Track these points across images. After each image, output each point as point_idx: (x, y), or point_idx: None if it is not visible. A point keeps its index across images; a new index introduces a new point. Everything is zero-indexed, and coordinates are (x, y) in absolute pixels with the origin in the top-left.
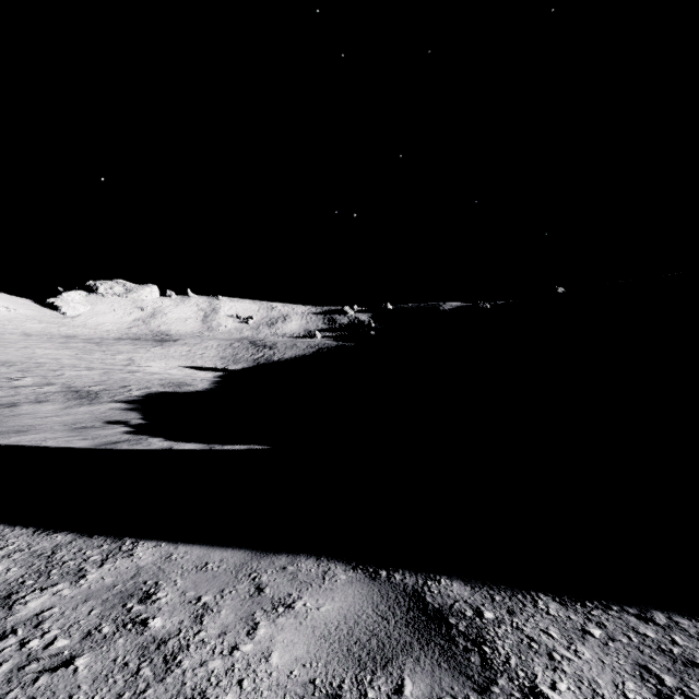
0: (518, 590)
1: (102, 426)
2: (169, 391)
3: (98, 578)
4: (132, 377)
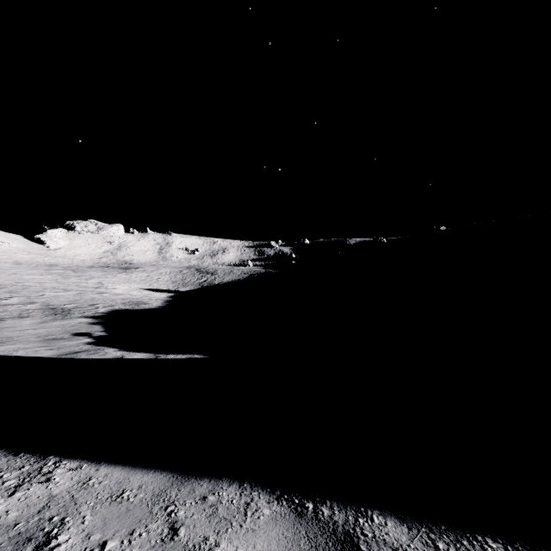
0: (461, 532)
1: (69, 338)
2: (129, 308)
3: (2, 512)
4: (100, 297)
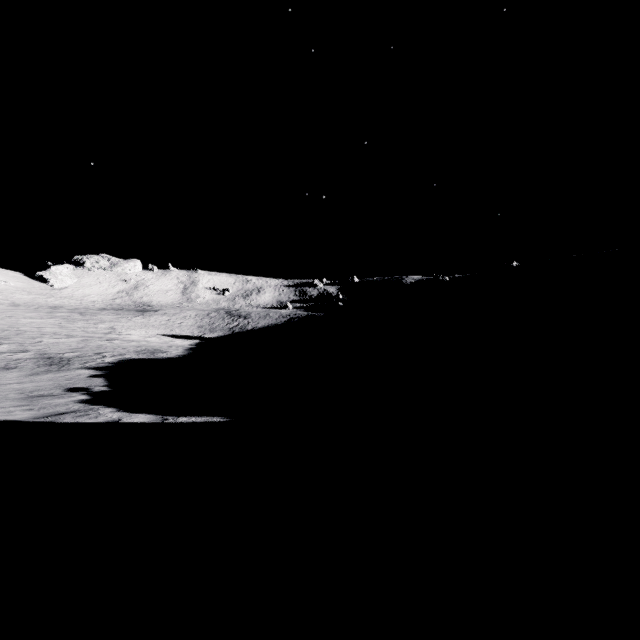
0: None
1: (60, 394)
2: (142, 358)
3: None
4: (109, 344)
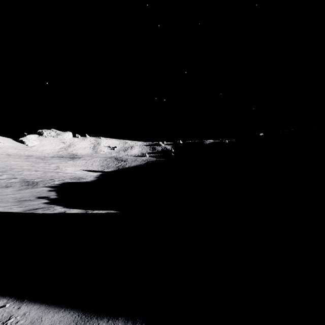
0: None
1: (34, 199)
2: (73, 181)
3: None
4: (56, 175)
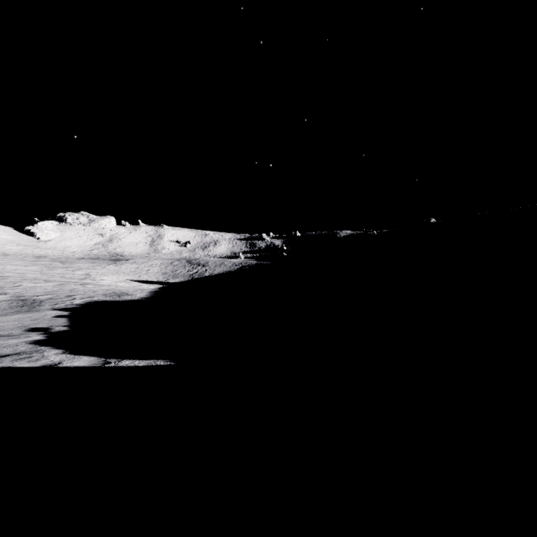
0: None
1: (18, 334)
2: (109, 300)
3: None
4: (82, 288)
